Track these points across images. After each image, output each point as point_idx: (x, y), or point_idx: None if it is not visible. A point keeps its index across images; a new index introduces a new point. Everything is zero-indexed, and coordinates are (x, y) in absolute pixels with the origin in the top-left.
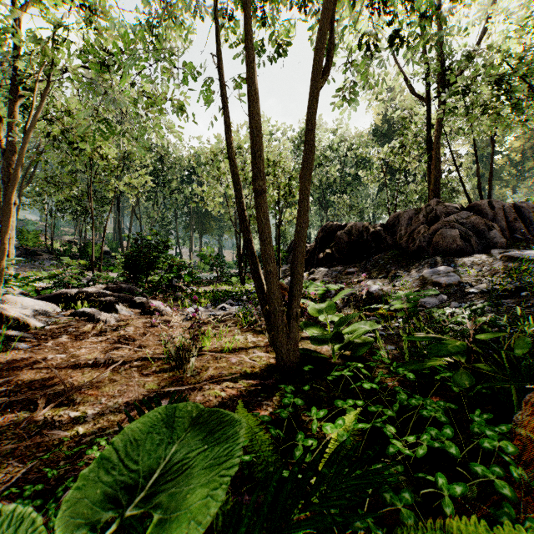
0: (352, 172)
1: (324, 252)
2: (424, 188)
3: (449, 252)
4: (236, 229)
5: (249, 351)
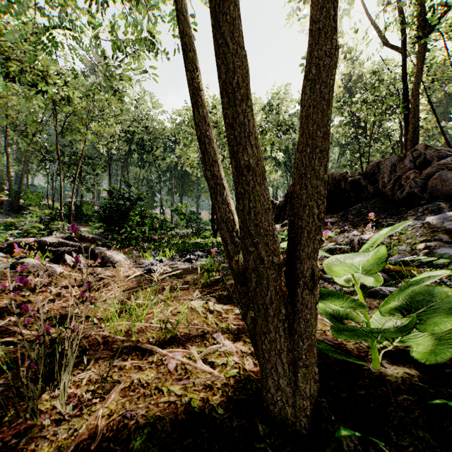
0: None
1: None
2: (388, 148)
3: (450, 197)
4: None
5: (208, 335)
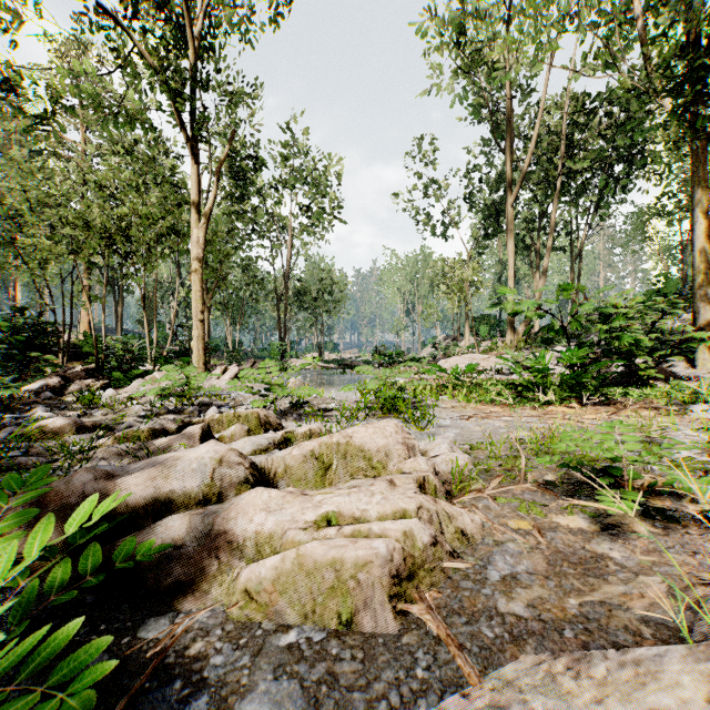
0: None
1: None
2: None
3: None
4: None
5: None
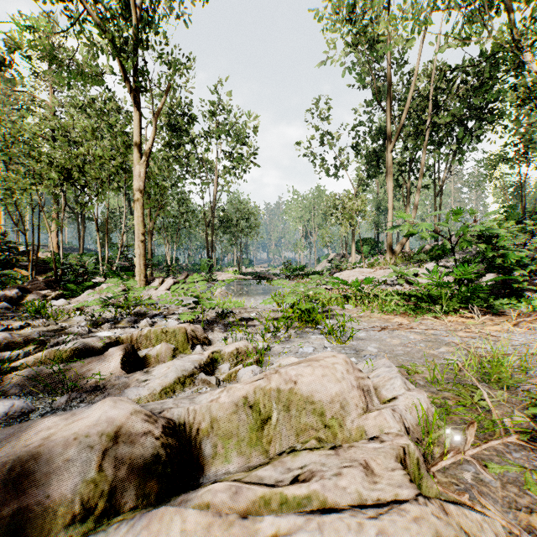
0: None
1: None
2: None
3: None
4: None
5: None
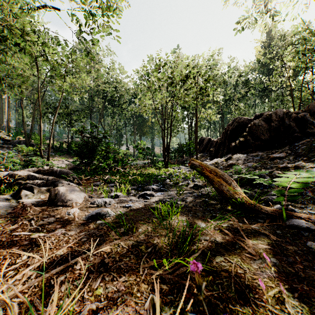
0: (242, 90)
1: (237, 141)
2: (307, 95)
3: None
4: (162, 130)
5: None
